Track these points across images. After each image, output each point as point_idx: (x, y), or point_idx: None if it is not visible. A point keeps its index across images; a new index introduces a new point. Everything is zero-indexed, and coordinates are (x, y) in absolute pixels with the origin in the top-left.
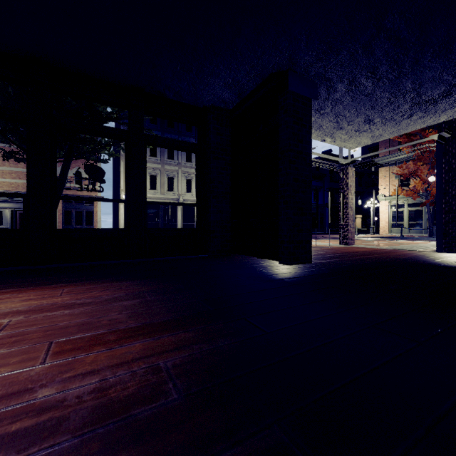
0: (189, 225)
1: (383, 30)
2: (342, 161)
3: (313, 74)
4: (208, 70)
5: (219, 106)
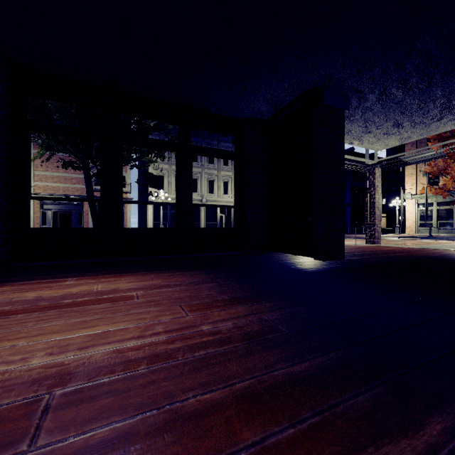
0: (212, 225)
1: (415, 50)
2: (368, 162)
3: (346, 87)
4: (251, 89)
5: (256, 117)
